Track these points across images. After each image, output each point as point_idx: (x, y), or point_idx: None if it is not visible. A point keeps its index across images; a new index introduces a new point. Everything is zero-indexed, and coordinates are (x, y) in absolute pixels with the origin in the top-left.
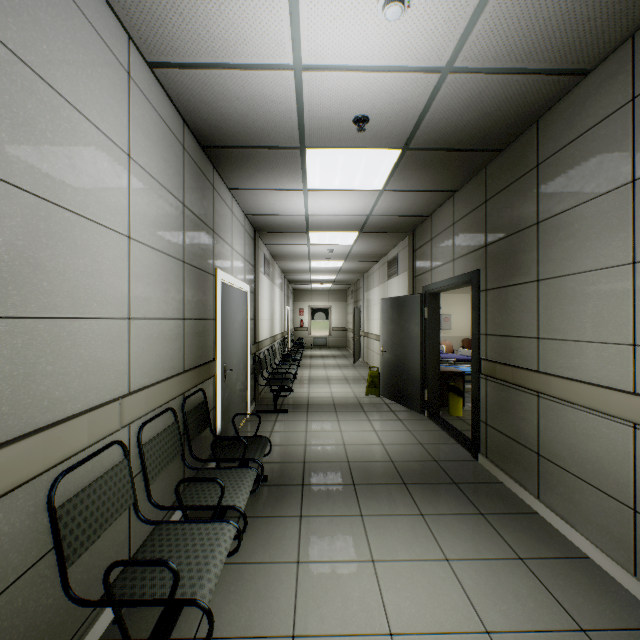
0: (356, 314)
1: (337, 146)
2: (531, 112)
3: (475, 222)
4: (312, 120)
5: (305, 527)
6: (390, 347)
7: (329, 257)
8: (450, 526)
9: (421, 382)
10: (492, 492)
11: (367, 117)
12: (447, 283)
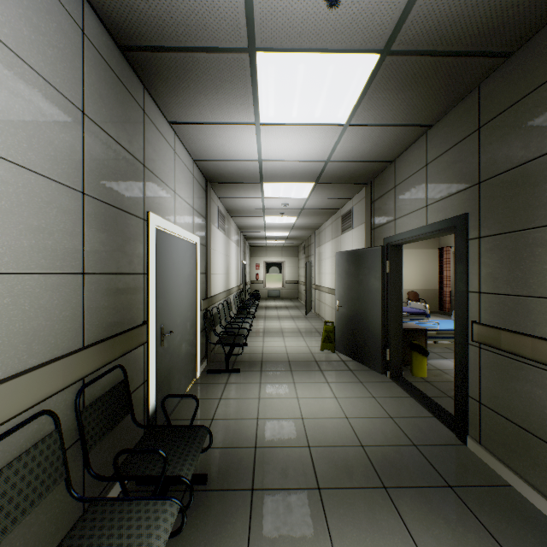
0: (308, 268)
1: (297, 47)
2: None
3: (461, 157)
4: None
5: None
6: (346, 302)
7: (283, 212)
8: None
9: (382, 340)
10: (505, 505)
11: None
12: (418, 232)
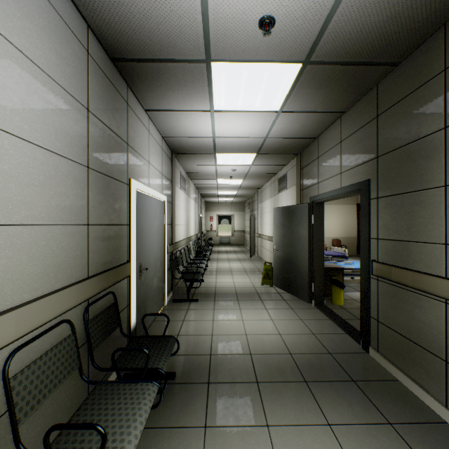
0: (252, 220)
1: (241, 59)
2: (443, 11)
3: (365, 137)
4: (217, 23)
5: (209, 444)
6: (281, 247)
7: (232, 176)
8: (362, 442)
9: (309, 276)
10: (392, 393)
11: (273, 18)
12: (334, 193)
